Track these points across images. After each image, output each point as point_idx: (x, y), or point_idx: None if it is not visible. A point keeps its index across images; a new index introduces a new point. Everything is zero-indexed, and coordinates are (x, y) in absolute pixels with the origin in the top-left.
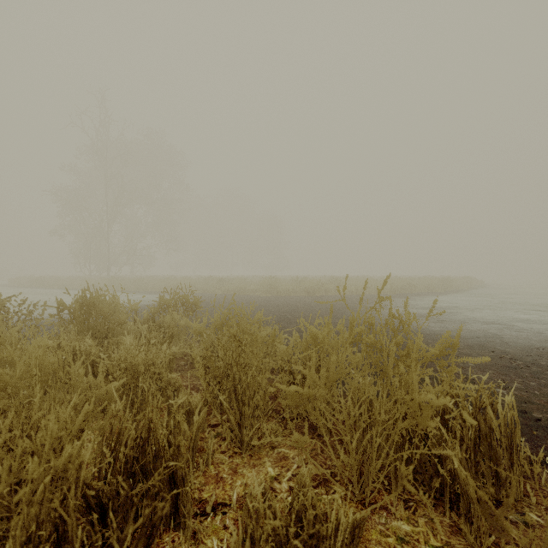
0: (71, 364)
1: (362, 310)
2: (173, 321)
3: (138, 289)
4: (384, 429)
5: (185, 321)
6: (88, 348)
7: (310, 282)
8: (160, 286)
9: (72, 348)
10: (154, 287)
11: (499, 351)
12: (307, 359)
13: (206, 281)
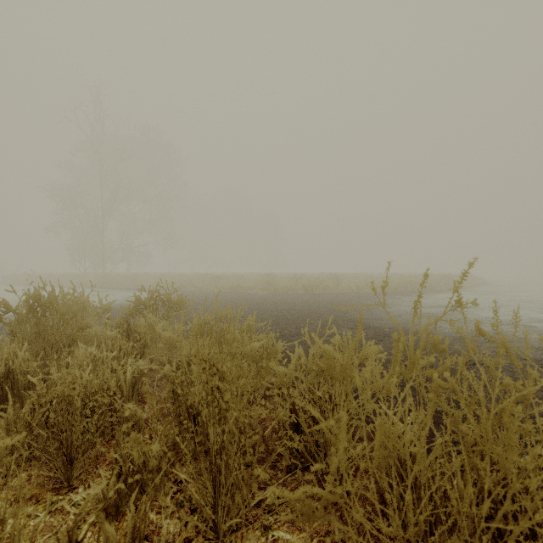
0: (1, 385)
1: (365, 309)
2: (149, 325)
3: (132, 287)
4: (443, 512)
5: (164, 324)
6: (24, 365)
7: (308, 279)
8: (154, 283)
9: (4, 363)
10: (148, 284)
11: (533, 359)
12: (315, 384)
13: (202, 278)
